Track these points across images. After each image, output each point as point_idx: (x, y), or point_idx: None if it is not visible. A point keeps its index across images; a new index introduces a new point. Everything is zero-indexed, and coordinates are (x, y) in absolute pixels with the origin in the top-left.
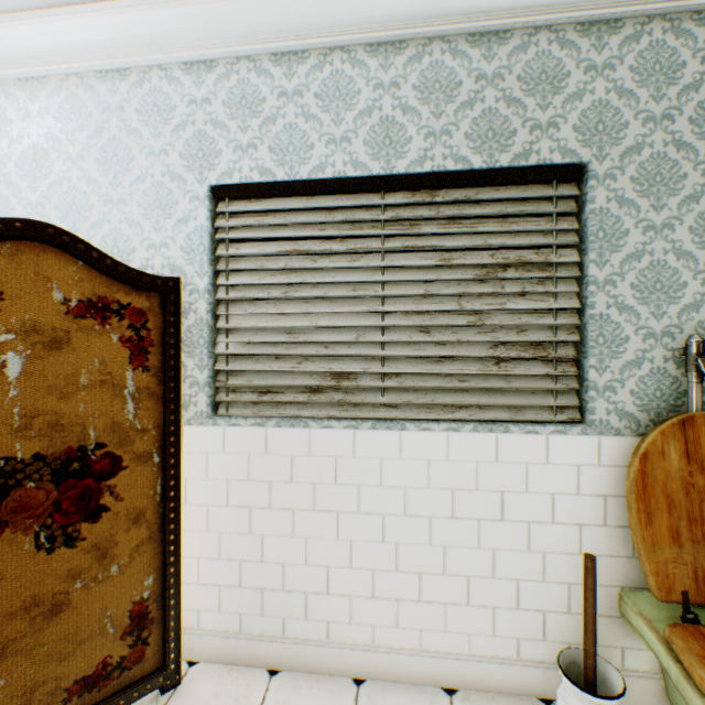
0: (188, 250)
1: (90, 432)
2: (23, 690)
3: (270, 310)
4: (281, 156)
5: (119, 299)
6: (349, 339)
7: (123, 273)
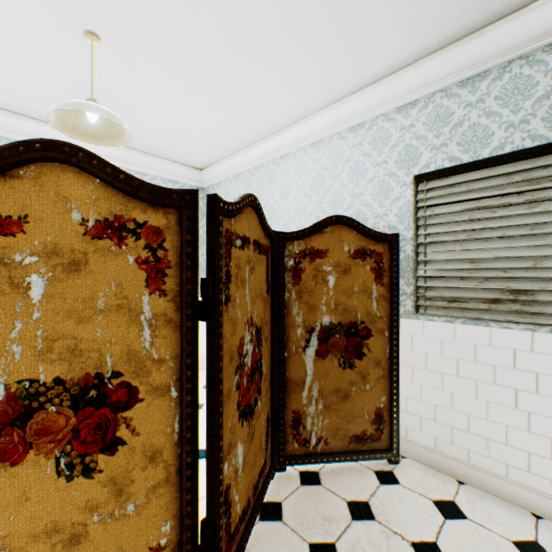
0: (399, 216)
1: (357, 315)
2: (334, 428)
3: (456, 248)
4: (465, 147)
5: (369, 248)
6: (526, 266)
7: (372, 234)
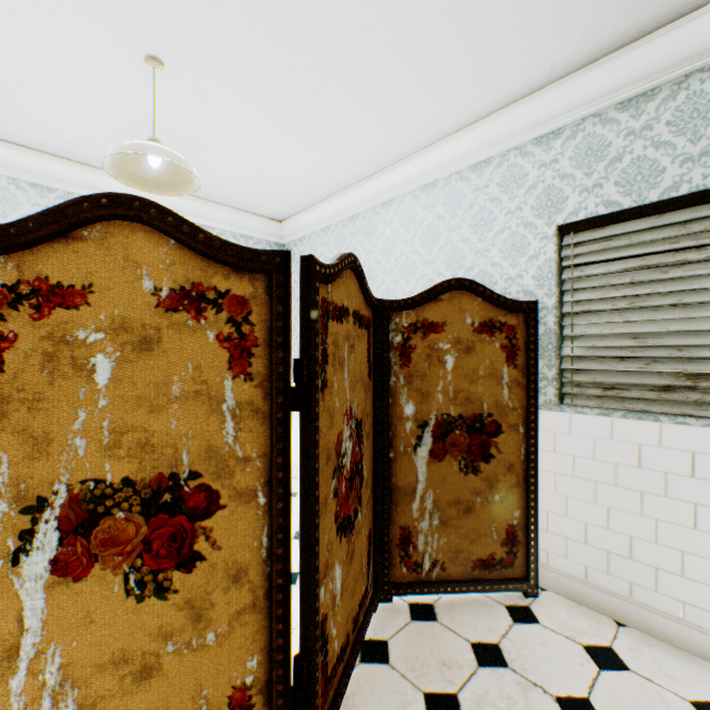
0: (537, 278)
1: (483, 405)
2: (453, 549)
3: (613, 319)
4: (626, 188)
5: (498, 319)
6: (708, 342)
7: (502, 302)
